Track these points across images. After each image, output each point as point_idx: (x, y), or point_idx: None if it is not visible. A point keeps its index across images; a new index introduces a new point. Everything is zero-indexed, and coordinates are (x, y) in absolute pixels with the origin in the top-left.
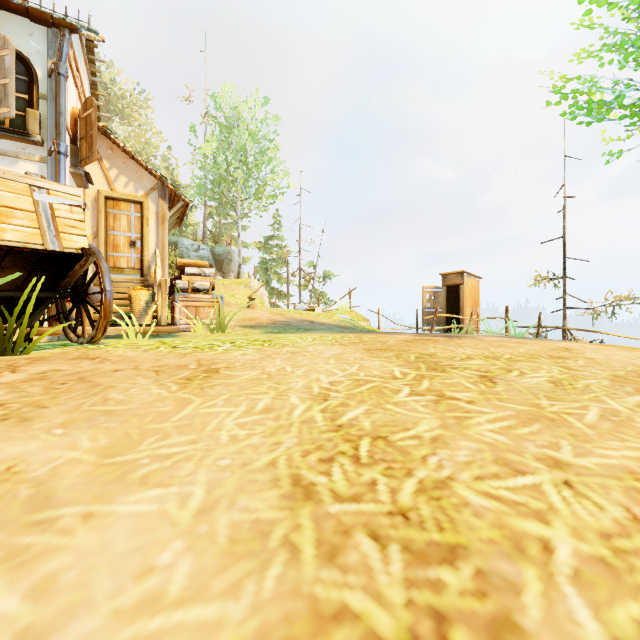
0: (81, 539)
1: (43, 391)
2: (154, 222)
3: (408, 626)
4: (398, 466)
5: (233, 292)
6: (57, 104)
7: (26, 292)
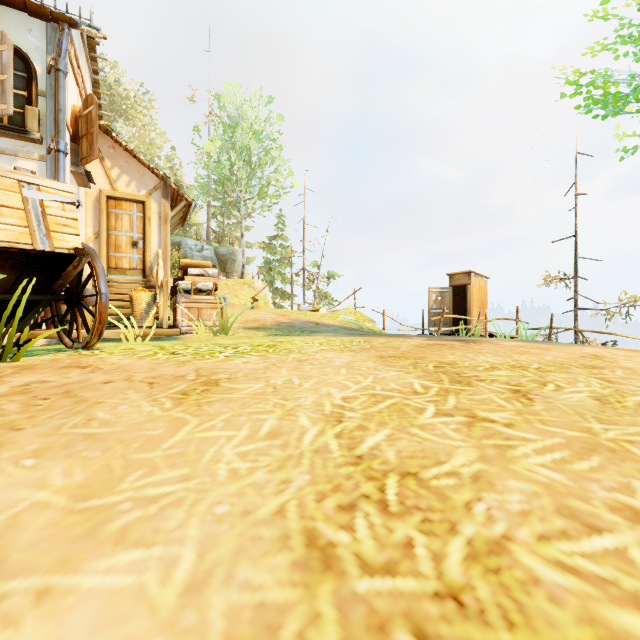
0: (27, 634)
1: (21, 408)
2: (156, 222)
3: None
4: (437, 517)
5: (237, 292)
6: (56, 101)
7: (16, 295)
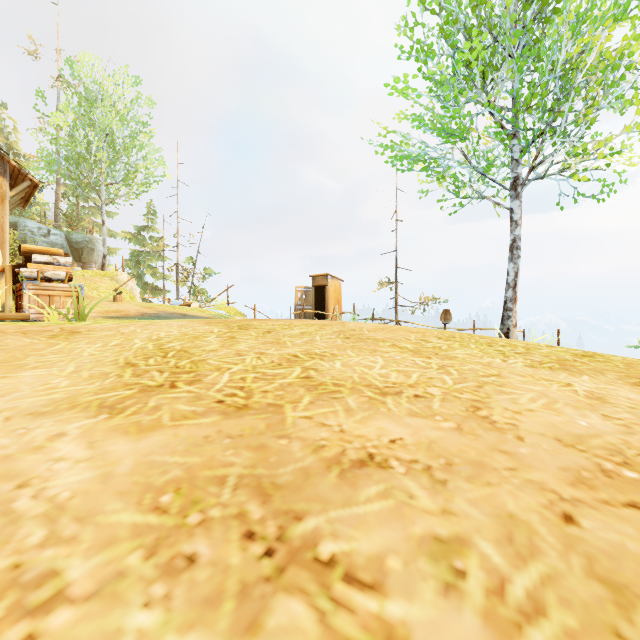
0: (5, 381)
1: None
2: None
3: (161, 383)
4: (185, 357)
5: (96, 285)
6: None
7: None
